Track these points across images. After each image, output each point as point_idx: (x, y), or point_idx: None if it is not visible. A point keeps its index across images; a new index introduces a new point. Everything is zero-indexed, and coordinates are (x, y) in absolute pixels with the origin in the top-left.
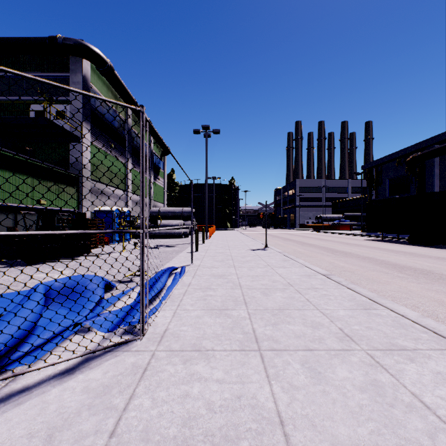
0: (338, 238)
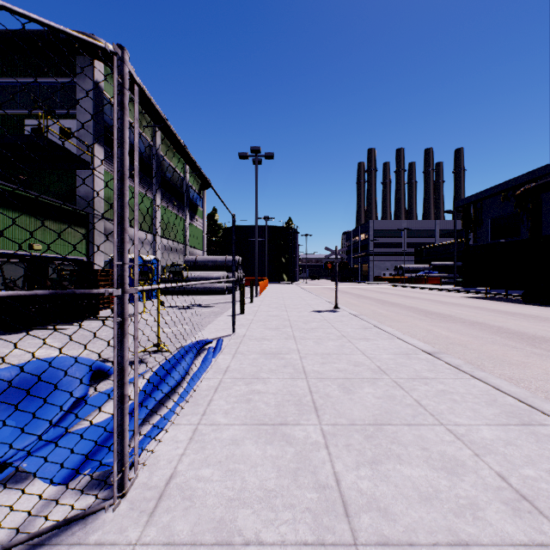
0: (427, 295)
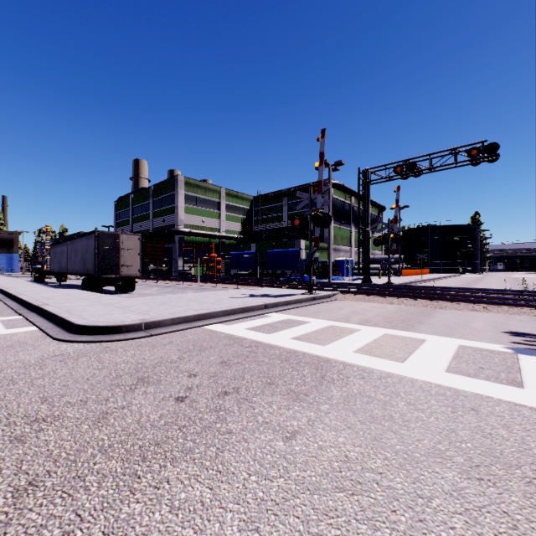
0: None
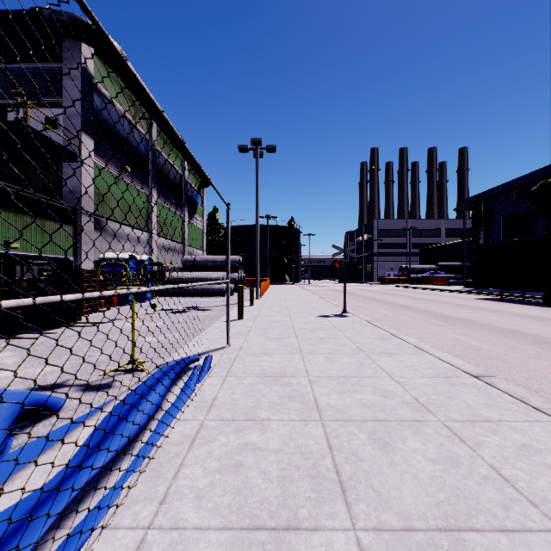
0: (437, 296)
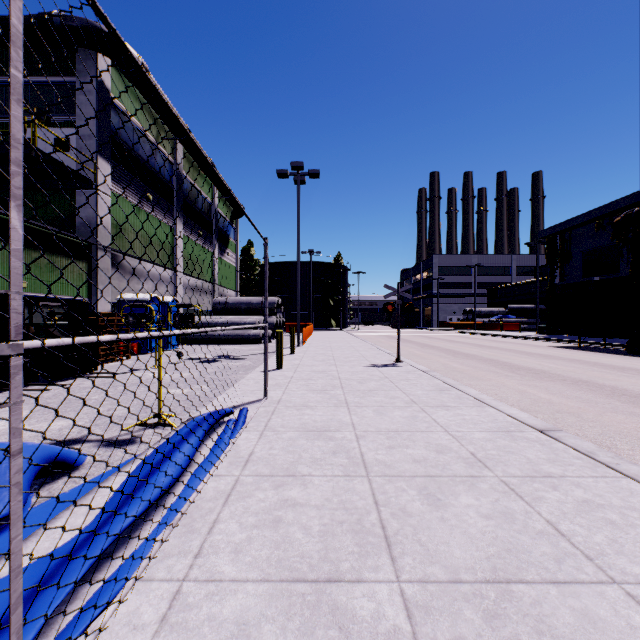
0: (506, 344)
